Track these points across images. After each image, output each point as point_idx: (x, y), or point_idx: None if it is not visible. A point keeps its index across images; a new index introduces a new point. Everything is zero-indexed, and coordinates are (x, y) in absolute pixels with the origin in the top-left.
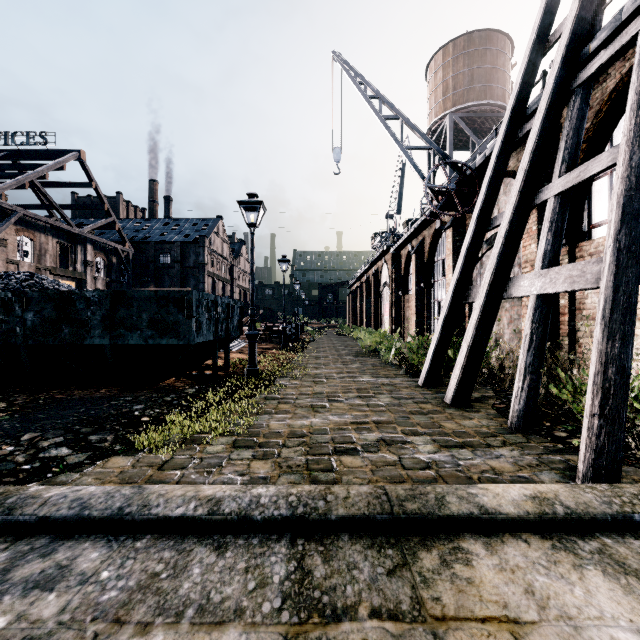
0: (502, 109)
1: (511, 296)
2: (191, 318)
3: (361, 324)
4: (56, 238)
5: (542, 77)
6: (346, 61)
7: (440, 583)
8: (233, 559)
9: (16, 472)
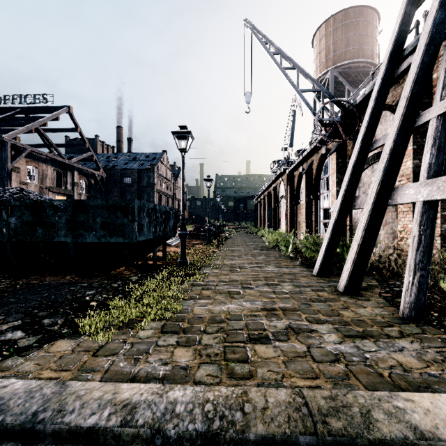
0: (371, 65)
1: (396, 203)
2: (134, 221)
3: (264, 226)
4: (53, 167)
5: (415, 26)
6: (255, 26)
7: None
8: None
9: None
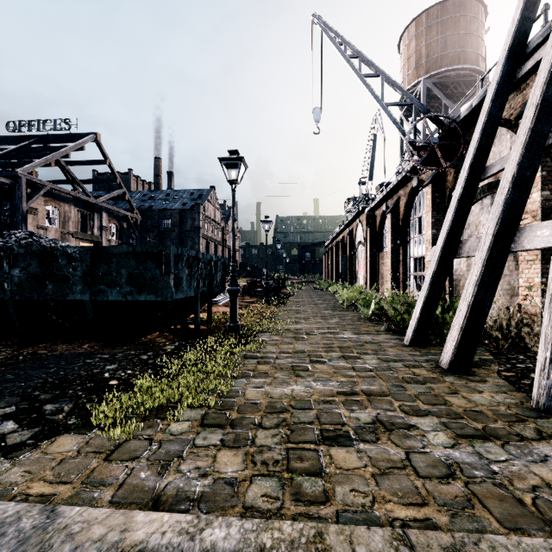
0: (475, 73)
1: (523, 248)
2: (168, 274)
3: (336, 280)
4: (77, 207)
5: (543, 12)
6: (326, 23)
7: None
8: None
9: None
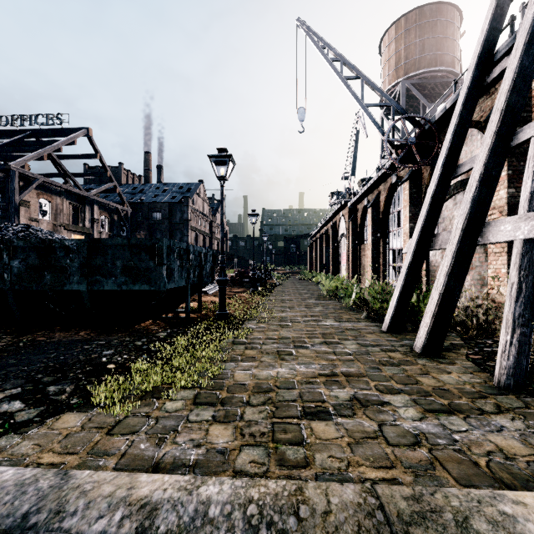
0: (451, 74)
1: (488, 242)
2: (161, 265)
3: (320, 270)
4: (69, 200)
5: (510, 22)
6: (310, 27)
7: None
8: None
9: None
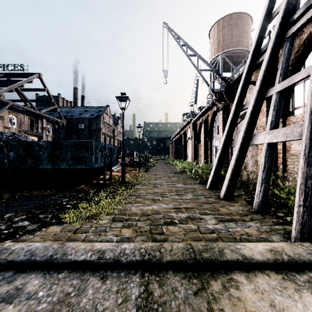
0: (247, 52)
1: (254, 144)
2: (92, 155)
3: (177, 158)
4: (28, 116)
5: (268, 34)
6: (170, 27)
7: (223, 300)
8: (110, 285)
9: (0, 234)
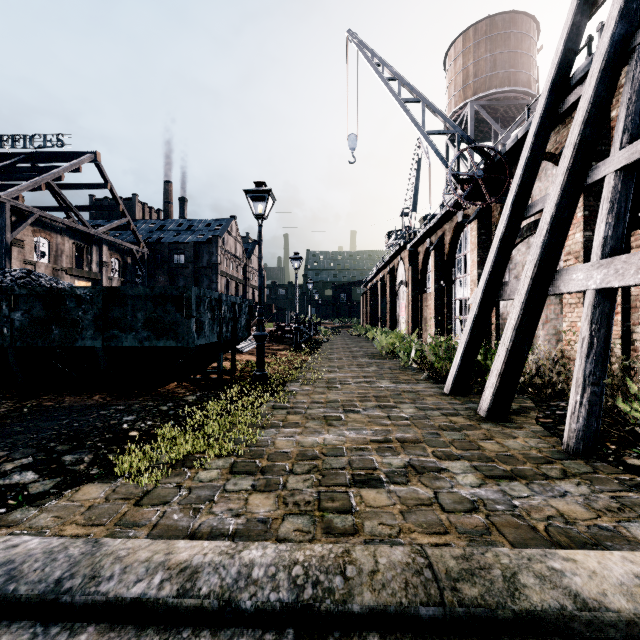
0: (527, 96)
1: (560, 292)
2: (190, 318)
3: (376, 324)
4: (72, 239)
5: (587, 43)
6: (362, 41)
7: None
8: None
9: None
